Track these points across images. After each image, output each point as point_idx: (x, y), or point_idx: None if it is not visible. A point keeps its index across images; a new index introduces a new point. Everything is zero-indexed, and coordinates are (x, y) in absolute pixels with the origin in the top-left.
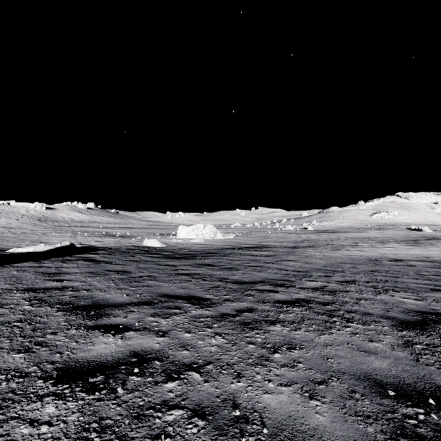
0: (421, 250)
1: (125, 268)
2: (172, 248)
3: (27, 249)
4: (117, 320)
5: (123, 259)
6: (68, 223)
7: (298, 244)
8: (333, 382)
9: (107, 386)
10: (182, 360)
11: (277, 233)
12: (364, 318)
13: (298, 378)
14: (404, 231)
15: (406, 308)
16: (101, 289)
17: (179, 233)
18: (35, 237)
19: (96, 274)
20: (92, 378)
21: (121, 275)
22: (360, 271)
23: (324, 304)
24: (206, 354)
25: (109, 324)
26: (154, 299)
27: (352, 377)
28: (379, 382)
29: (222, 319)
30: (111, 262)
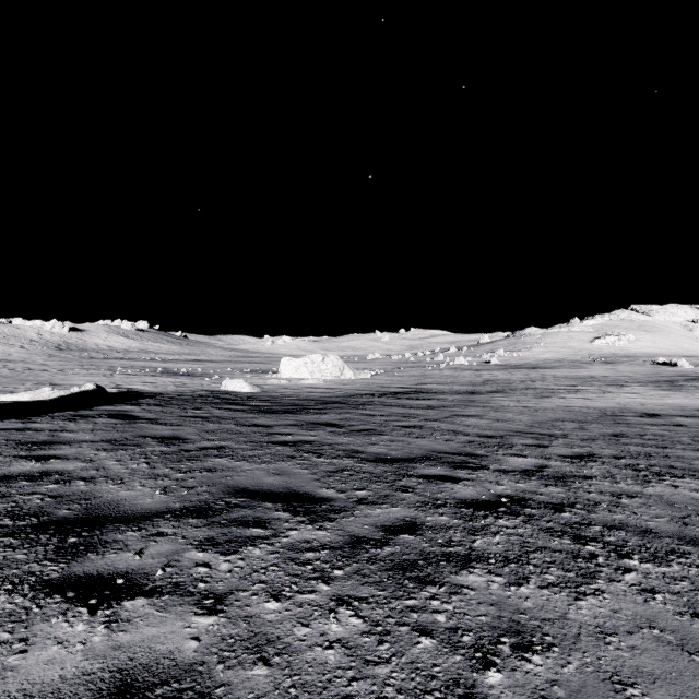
0: (684, 398)
1: (178, 431)
2: (269, 394)
3: (20, 396)
4: (118, 562)
5: (181, 414)
6: (104, 353)
7: (477, 387)
8: None
9: None
10: None
11: (442, 370)
12: (648, 543)
13: None
14: (648, 366)
15: None
16: (117, 476)
17: (282, 369)
18: (45, 376)
19: (120, 444)
20: None
21: (166, 447)
22: (595, 436)
23: (554, 508)
24: (312, 678)
25: (96, 573)
26: (215, 500)
27: None
28: None
29: (353, 553)
30: (158, 421)
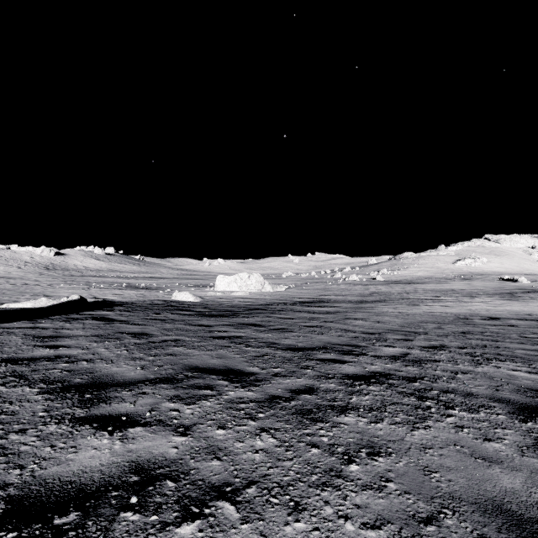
0: (520, 305)
1: (144, 329)
2: (209, 303)
3: (24, 304)
4: (120, 408)
5: (145, 317)
6: (82, 272)
7: (365, 298)
8: (446, 518)
9: (81, 535)
10: (209, 479)
11: (339, 285)
12: (468, 400)
13: (391, 512)
14: (496, 281)
15: (520, 385)
16: (108, 359)
17: (218, 284)
18: (39, 289)
19: (106, 338)
20: (60, 517)
21: (138, 340)
22: (448, 333)
23: (409, 379)
24: (246, 466)
25: (108, 414)
26: (177, 374)
27: (475, 509)
28: (518, 517)
29: (270, 405)
30: (129, 322)
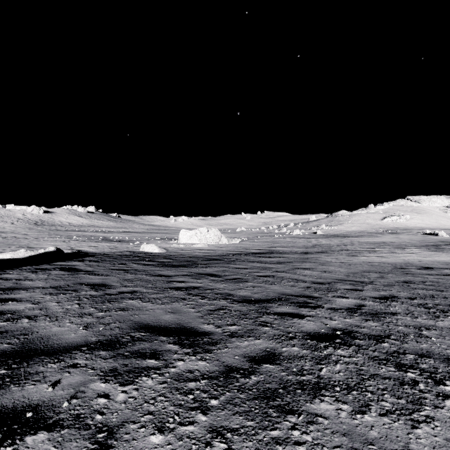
0: (446, 256)
1: (105, 280)
2: (172, 254)
3: (3, 255)
4: (33, 394)
5: (110, 267)
6: (66, 227)
7: (309, 249)
8: None
9: None
10: None
11: (285, 238)
12: None
13: None
14: (419, 235)
15: None
16: (54, 315)
17: (181, 237)
18: (25, 242)
19: (63, 290)
20: None
21: (95, 292)
22: (392, 283)
23: (376, 339)
24: None
25: (11, 406)
26: (123, 335)
27: None
28: None
29: (226, 382)
30: (93, 272)
